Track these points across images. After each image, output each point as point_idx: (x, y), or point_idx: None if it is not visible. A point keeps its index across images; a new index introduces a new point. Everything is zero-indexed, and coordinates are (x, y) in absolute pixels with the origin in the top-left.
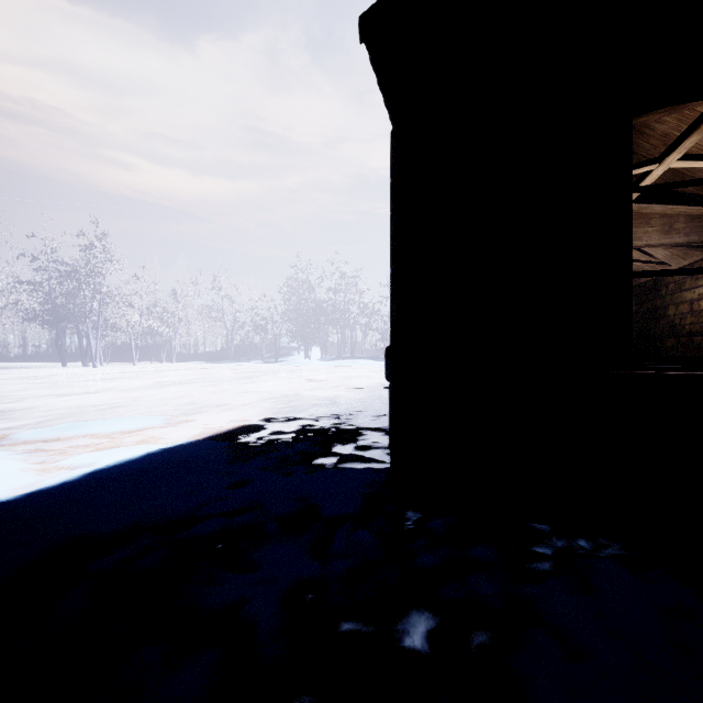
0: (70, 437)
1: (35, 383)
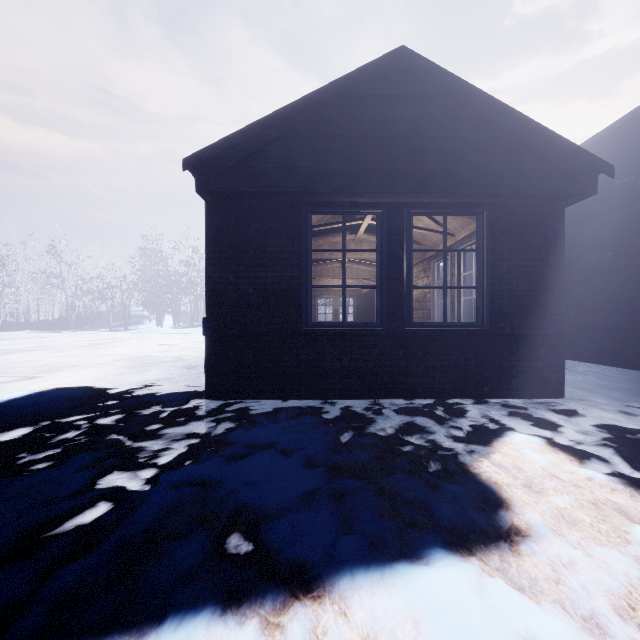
0: None
1: None
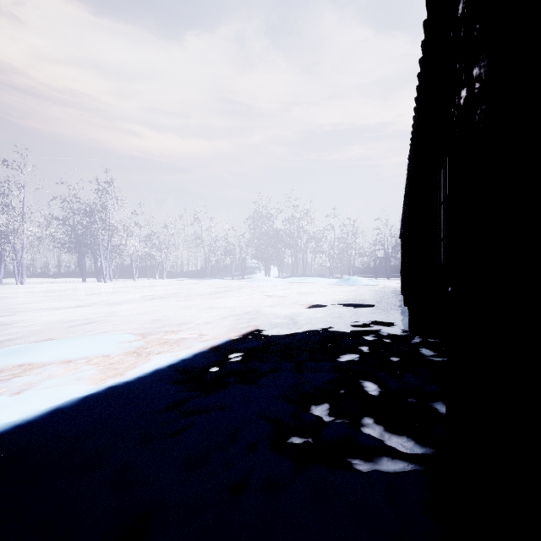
0: (2, 368)
1: (49, 296)
